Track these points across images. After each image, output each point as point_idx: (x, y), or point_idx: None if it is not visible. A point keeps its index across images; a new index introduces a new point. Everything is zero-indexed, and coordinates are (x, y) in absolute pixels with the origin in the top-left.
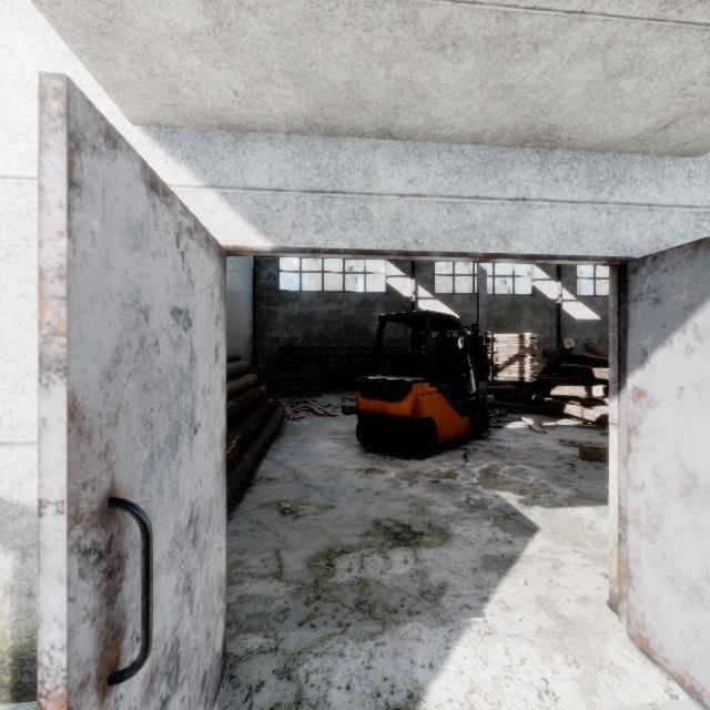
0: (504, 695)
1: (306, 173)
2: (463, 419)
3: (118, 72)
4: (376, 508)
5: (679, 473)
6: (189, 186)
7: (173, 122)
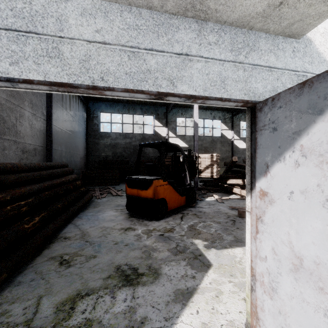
0: None
1: (1, 13)
2: (182, 198)
3: None
4: (121, 256)
5: (290, 254)
6: None
7: None
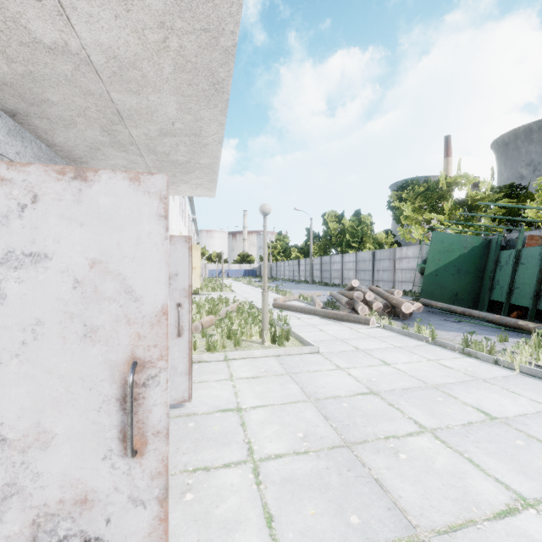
0: None
1: None
2: None
3: None
4: None
5: None
6: None
7: None
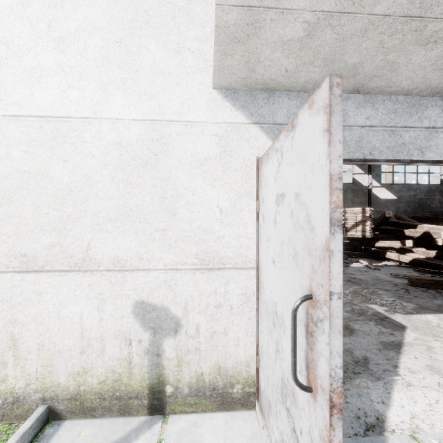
0: (433, 420)
1: None
2: None
3: (229, 61)
4: None
5: None
6: (243, 123)
7: (237, 87)
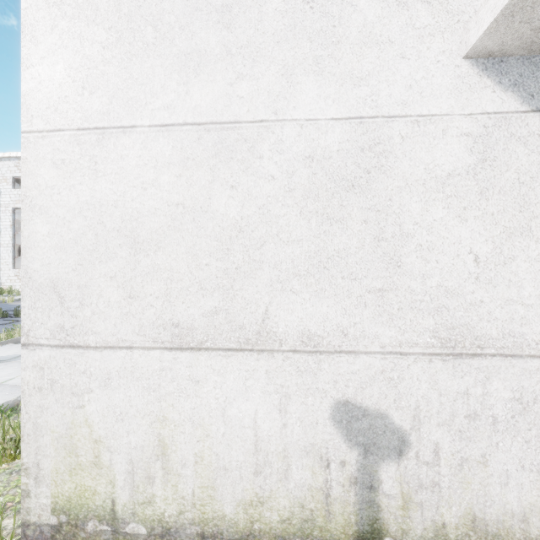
0: None
1: None
2: None
3: None
4: None
5: None
6: (515, 112)
7: (509, 51)
